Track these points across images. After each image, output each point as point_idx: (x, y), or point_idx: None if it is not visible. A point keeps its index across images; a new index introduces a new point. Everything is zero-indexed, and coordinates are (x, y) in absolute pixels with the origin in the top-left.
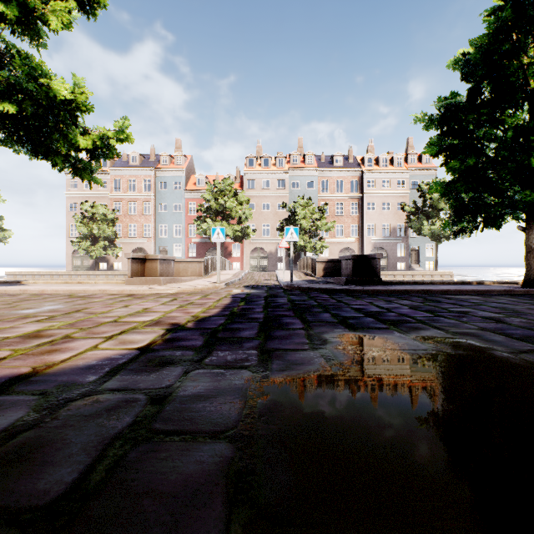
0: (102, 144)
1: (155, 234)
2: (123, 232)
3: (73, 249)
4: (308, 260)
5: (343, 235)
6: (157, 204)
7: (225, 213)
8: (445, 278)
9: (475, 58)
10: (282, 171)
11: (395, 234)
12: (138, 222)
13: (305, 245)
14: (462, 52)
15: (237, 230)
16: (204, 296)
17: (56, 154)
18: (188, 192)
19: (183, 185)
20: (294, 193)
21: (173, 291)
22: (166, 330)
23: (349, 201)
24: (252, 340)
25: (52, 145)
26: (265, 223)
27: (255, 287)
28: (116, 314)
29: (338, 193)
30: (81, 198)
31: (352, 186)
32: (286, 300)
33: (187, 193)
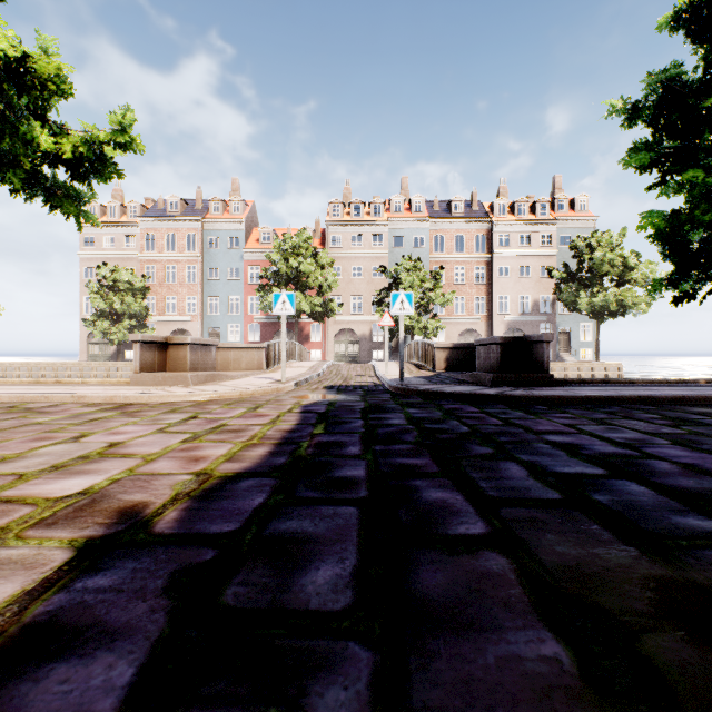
0: (89, 152)
1: (203, 311)
2: (158, 307)
3: (89, 331)
4: (420, 346)
5: (464, 312)
6: (205, 268)
7: (300, 280)
8: (610, 371)
9: None
10: (379, 222)
11: (538, 309)
12: (178, 293)
13: (413, 325)
14: None
15: (316, 304)
16: (251, 409)
17: (12, 169)
18: (249, 251)
19: (241, 242)
20: (396, 254)
21: (203, 398)
22: (73, 554)
23: (472, 264)
24: (344, 638)
25: (5, 153)
26: (356, 294)
27: (343, 389)
28: (26, 464)
29: (457, 254)
30: (99, 261)
31: (476, 244)
32: (404, 420)
33: (247, 253)
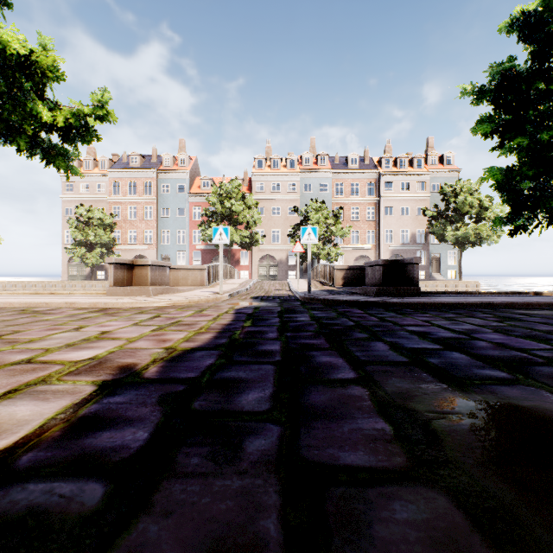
0: (76, 122)
1: (157, 241)
2: (123, 238)
3: (69, 256)
4: (324, 268)
5: (358, 242)
6: (159, 208)
7: (232, 217)
8: (470, 288)
9: (544, 8)
10: (293, 173)
11: (415, 240)
12: (138, 228)
13: (319, 252)
14: (520, 10)
15: (245, 236)
16: (198, 311)
17: (19, 135)
18: (193, 195)
19: (187, 188)
20: (306, 197)
21: (162, 304)
22: (97, 388)
23: (365, 205)
24: (264, 422)
25: (14, 123)
26: (275, 228)
27: (265, 298)
28: (48, 343)
29: (353, 197)
30: (77, 202)
31: (368, 189)
32: (309, 318)
33: (191, 196)
